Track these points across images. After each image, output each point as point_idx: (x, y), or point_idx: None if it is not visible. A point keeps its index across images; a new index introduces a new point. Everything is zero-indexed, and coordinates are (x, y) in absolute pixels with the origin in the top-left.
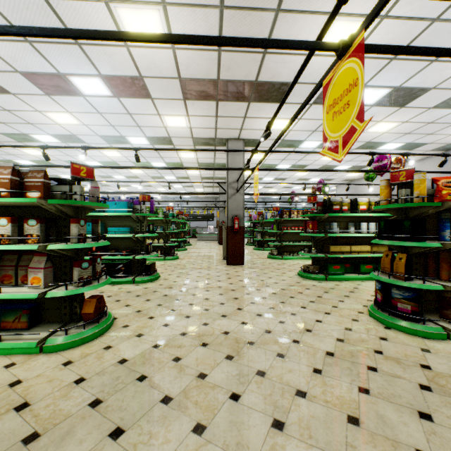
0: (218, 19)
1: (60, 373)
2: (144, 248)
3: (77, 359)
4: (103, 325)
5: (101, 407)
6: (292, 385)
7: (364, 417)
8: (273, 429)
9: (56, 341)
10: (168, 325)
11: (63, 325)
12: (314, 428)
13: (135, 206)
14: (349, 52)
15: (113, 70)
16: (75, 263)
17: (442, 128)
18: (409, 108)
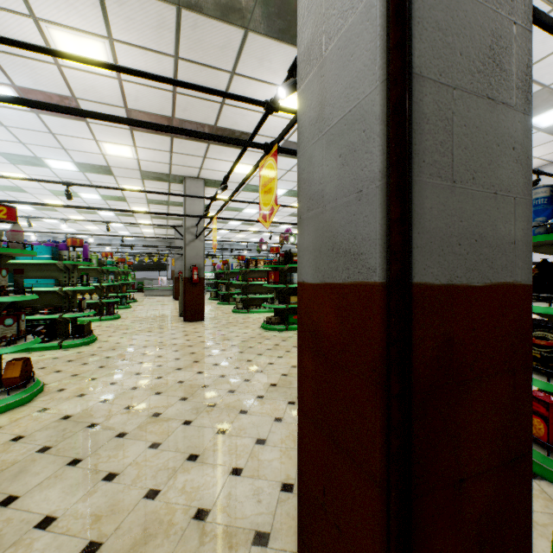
0: (173, 66)
1: None
2: (74, 304)
3: (7, 424)
4: (33, 390)
5: (52, 451)
6: (237, 408)
7: (287, 417)
8: (218, 434)
9: None
10: (115, 383)
11: None
12: (249, 428)
13: (61, 251)
14: (271, 153)
15: (34, 83)
16: None
17: None
18: None
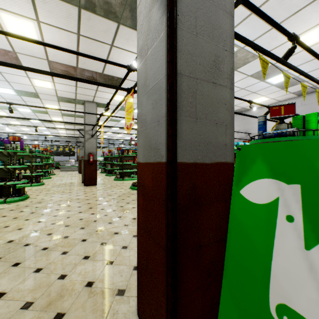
0: (77, 39)
1: None
2: (14, 176)
3: None
4: None
5: (2, 259)
6: (113, 231)
7: None
8: (101, 245)
9: None
10: (41, 221)
11: None
12: (119, 241)
13: (6, 144)
14: (131, 93)
15: None
16: None
17: None
18: None
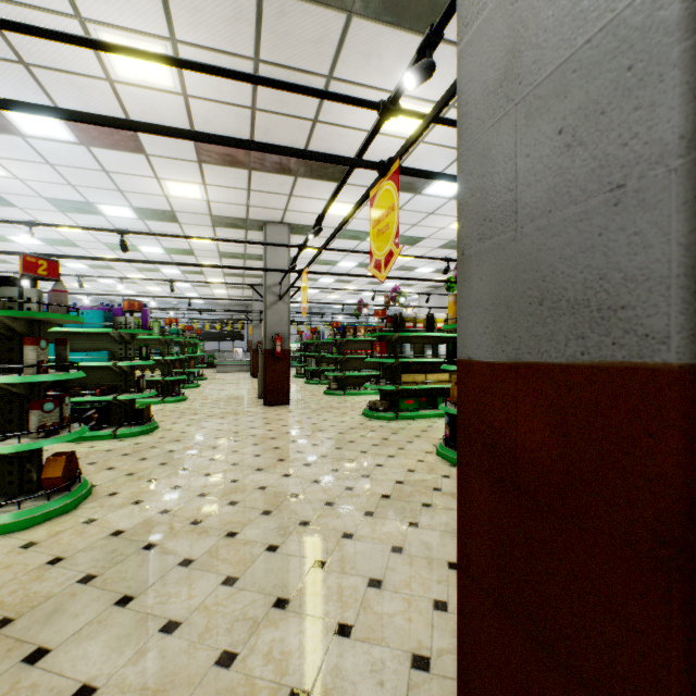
0: (252, 72)
1: (22, 557)
2: (131, 383)
3: (44, 539)
4: (78, 494)
5: (97, 581)
6: (339, 529)
7: (408, 545)
8: (314, 568)
9: (2, 519)
10: (179, 486)
11: (7, 500)
12: (357, 561)
13: (117, 317)
14: (389, 174)
15: (82, 107)
16: (33, 403)
17: None
18: None
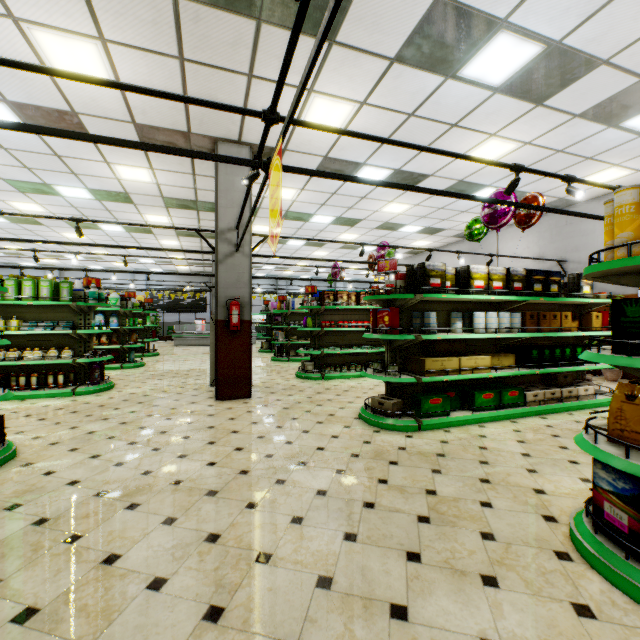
0: None
1: None
2: None
3: None
4: None
5: None
6: None
7: None
8: None
9: None
10: None
11: None
12: None
13: None
14: None
15: None
16: None
17: (568, 166)
18: (547, 109)
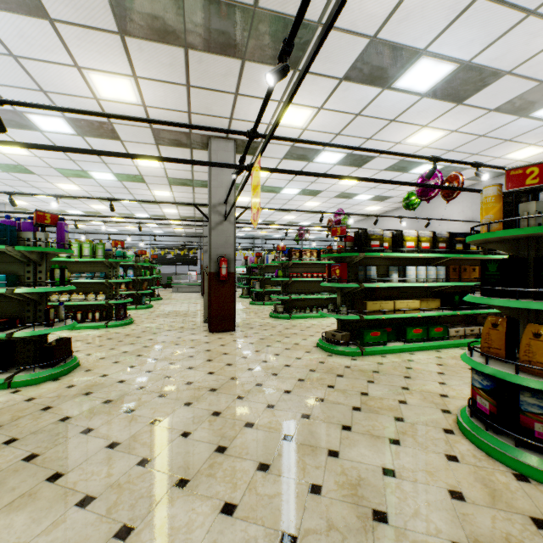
0: None
1: None
2: (42, 314)
3: None
4: None
5: None
6: None
7: None
8: None
9: None
10: None
11: None
12: None
13: (22, 232)
14: None
15: None
16: None
17: (490, 146)
18: (466, 106)
